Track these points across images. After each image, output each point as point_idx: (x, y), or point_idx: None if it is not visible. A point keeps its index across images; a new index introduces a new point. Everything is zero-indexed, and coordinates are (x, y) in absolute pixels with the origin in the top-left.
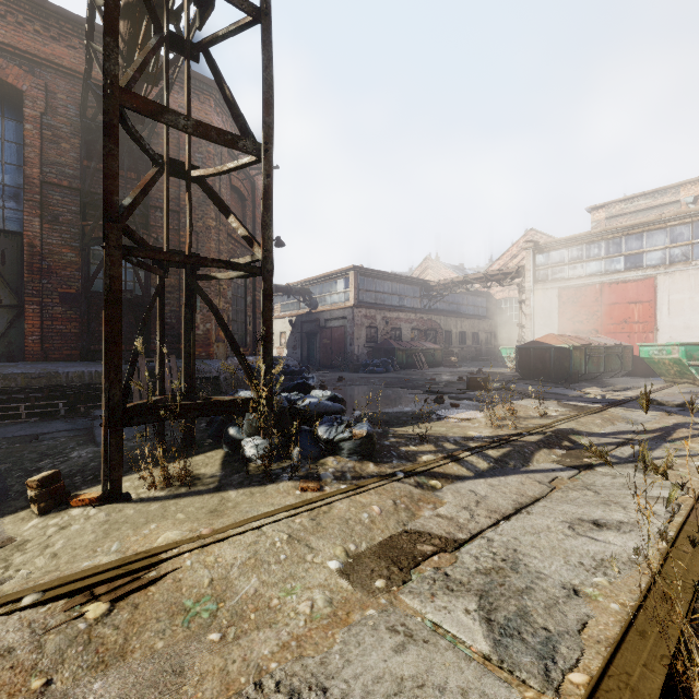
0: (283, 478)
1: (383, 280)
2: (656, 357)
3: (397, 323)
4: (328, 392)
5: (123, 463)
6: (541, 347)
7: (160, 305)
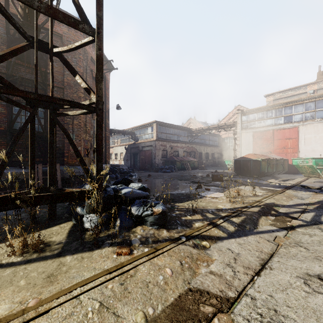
0: (106, 245)
1: (170, 127)
2: (301, 164)
3: (176, 148)
4: (139, 184)
5: (4, 233)
6: (246, 160)
7: (30, 131)
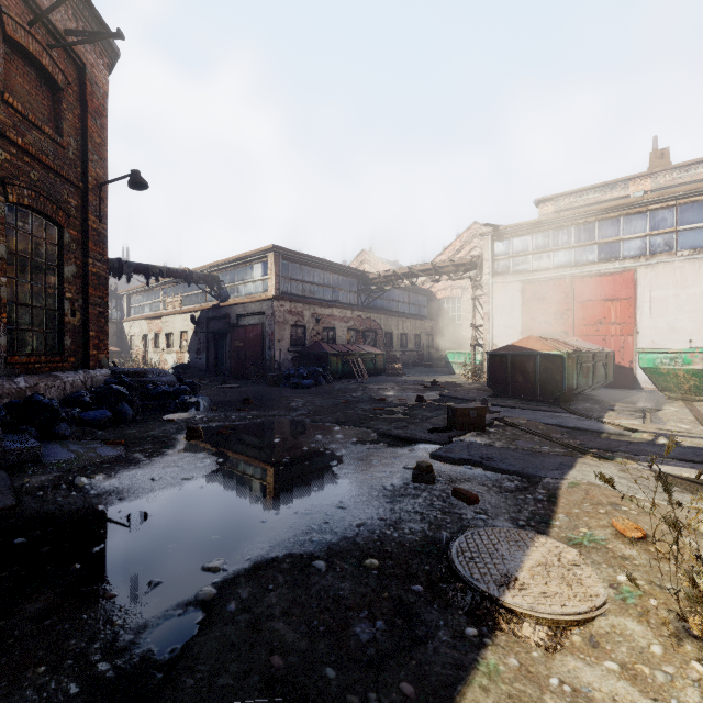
0: None
1: (313, 267)
2: (666, 367)
3: (330, 322)
4: None
5: None
6: (521, 354)
7: None
